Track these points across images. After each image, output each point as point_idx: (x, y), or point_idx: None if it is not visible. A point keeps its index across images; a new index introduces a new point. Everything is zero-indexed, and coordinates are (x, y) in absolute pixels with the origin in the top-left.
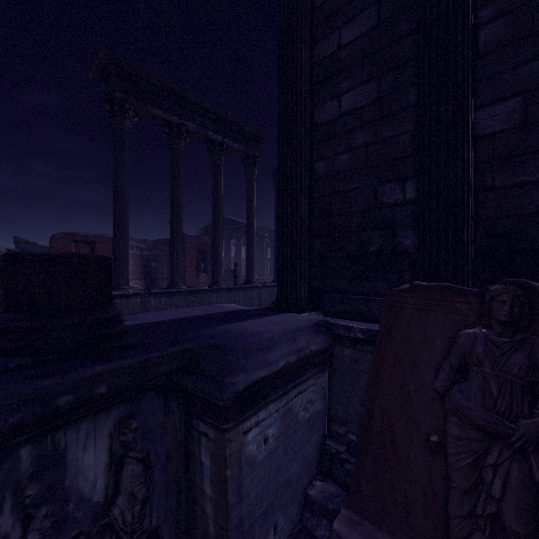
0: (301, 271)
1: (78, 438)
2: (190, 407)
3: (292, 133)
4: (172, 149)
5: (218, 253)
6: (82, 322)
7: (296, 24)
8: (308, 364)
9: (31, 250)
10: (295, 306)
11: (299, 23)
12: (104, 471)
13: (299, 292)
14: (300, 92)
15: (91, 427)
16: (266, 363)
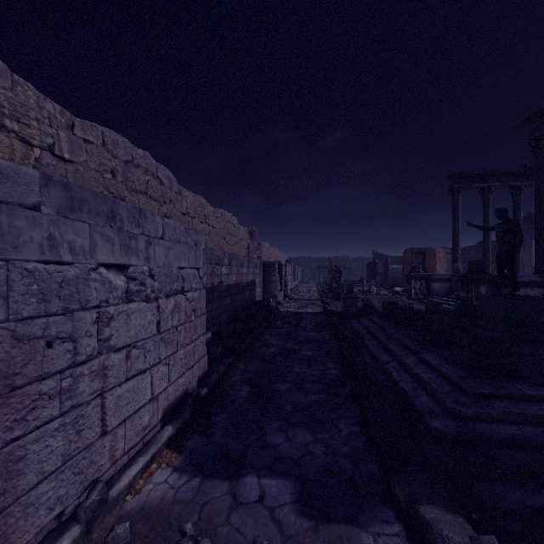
0: (543, 263)
1: (481, 286)
2: (500, 287)
3: (539, 220)
4: (483, 201)
5: (517, 255)
6: (482, 270)
7: (541, 186)
8: (535, 285)
9: (380, 258)
10: (539, 274)
11: (542, 185)
12: (484, 292)
13: (542, 270)
14: (543, 206)
15: (483, 285)
16: (518, 279)
